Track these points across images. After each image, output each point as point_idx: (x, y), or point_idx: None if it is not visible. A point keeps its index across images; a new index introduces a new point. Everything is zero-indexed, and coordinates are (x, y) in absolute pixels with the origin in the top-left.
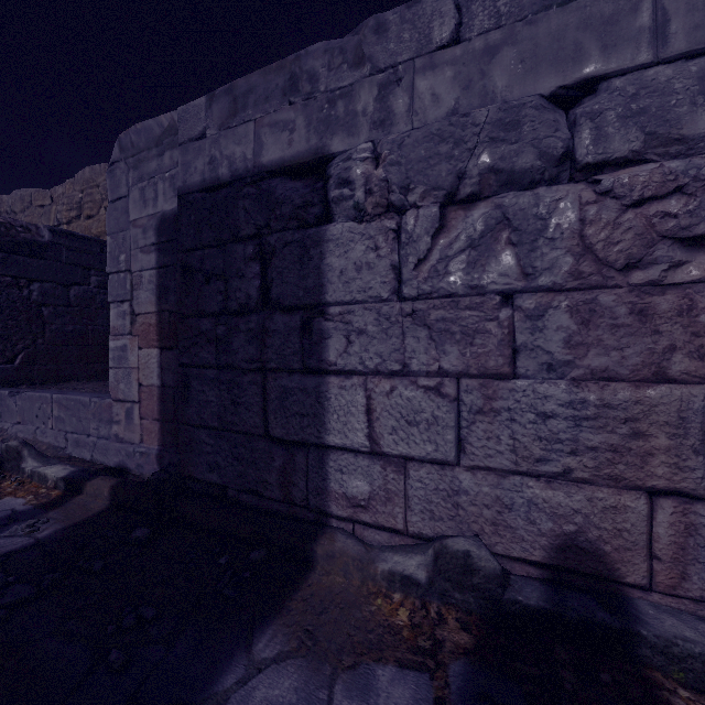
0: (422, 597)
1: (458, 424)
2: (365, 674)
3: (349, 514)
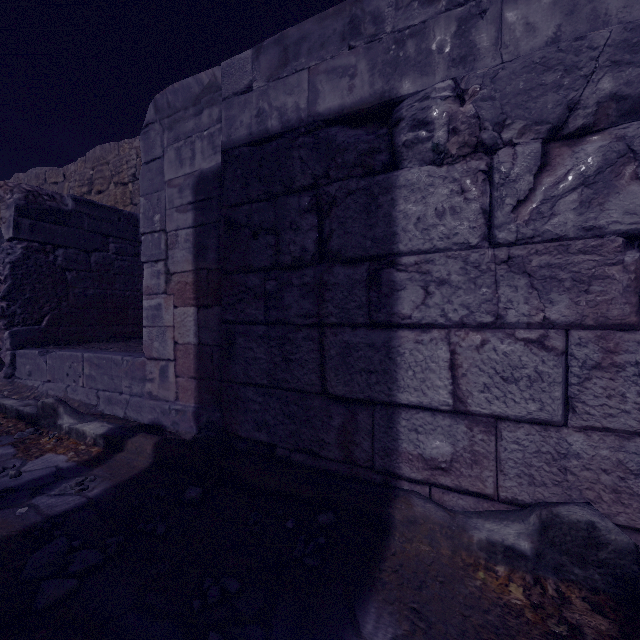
0: (533, 572)
1: (564, 380)
2: None
3: (424, 477)
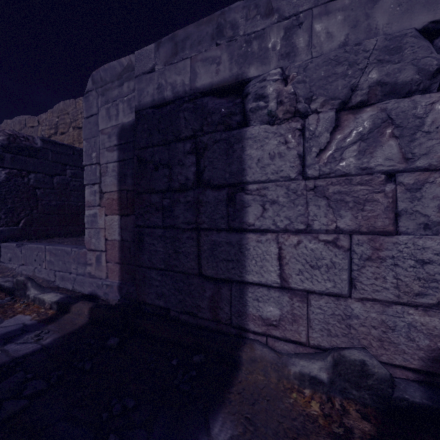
0: (327, 393)
1: (350, 268)
2: None
3: (263, 330)
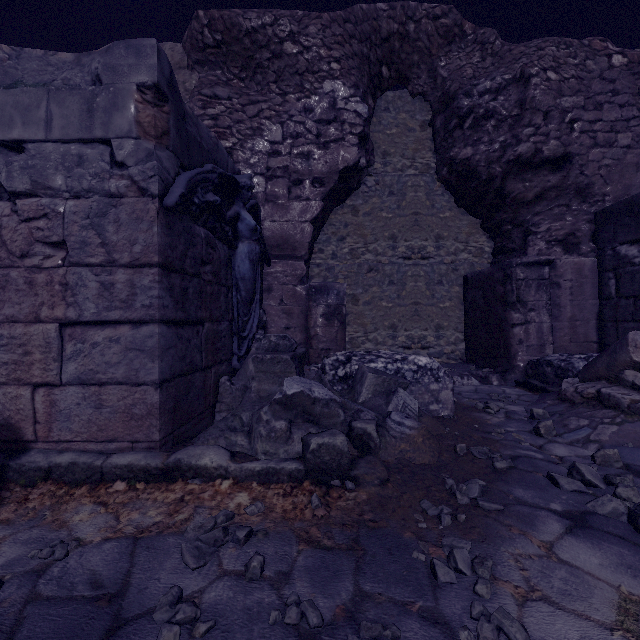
0: None
1: None
2: None
3: None
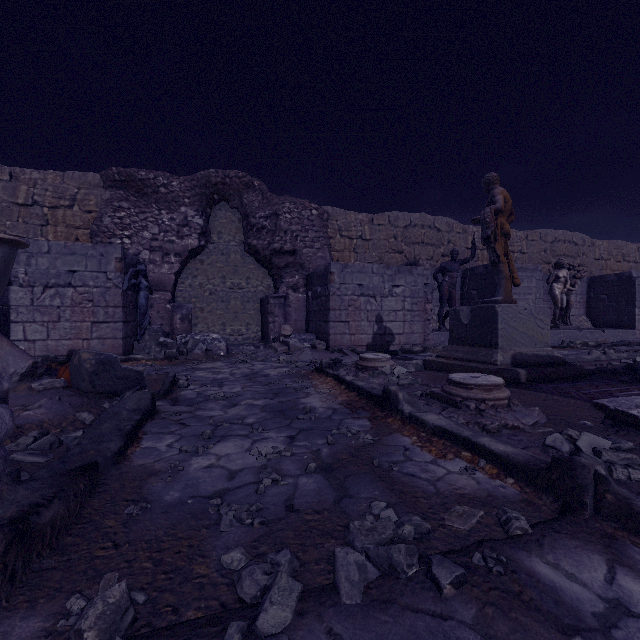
0: None
1: (48, 332)
2: None
3: None
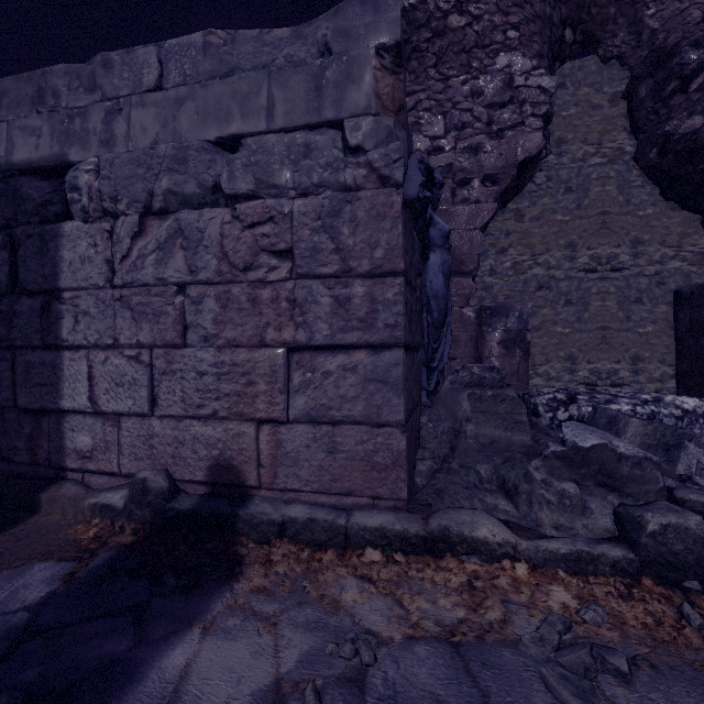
0: (113, 518)
1: (154, 385)
2: (25, 569)
3: (81, 467)
